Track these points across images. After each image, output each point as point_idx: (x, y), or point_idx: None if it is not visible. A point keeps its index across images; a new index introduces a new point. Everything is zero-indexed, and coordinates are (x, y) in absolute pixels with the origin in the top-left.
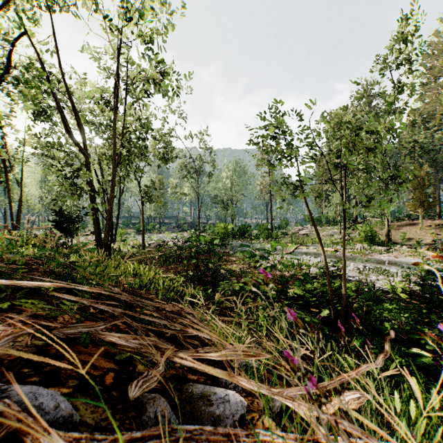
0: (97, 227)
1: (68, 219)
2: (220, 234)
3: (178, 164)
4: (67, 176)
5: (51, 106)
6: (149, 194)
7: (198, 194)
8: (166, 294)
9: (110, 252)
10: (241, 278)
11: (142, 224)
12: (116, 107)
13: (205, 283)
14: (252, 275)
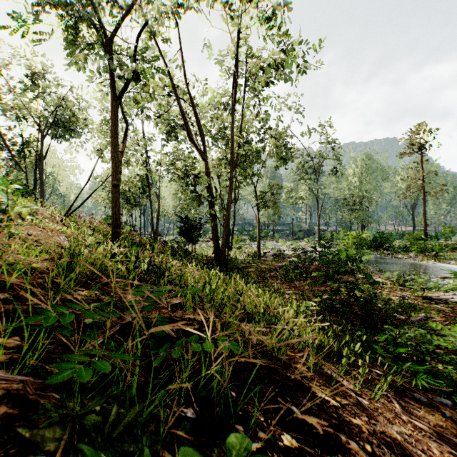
0: (215, 234)
1: (190, 226)
2: (351, 245)
3: (294, 165)
4: (189, 184)
5: (179, 124)
6: (265, 199)
7: (317, 196)
8: (306, 341)
9: (227, 260)
10: (408, 316)
11: (258, 231)
12: (233, 104)
13: (347, 316)
14: (426, 312)
